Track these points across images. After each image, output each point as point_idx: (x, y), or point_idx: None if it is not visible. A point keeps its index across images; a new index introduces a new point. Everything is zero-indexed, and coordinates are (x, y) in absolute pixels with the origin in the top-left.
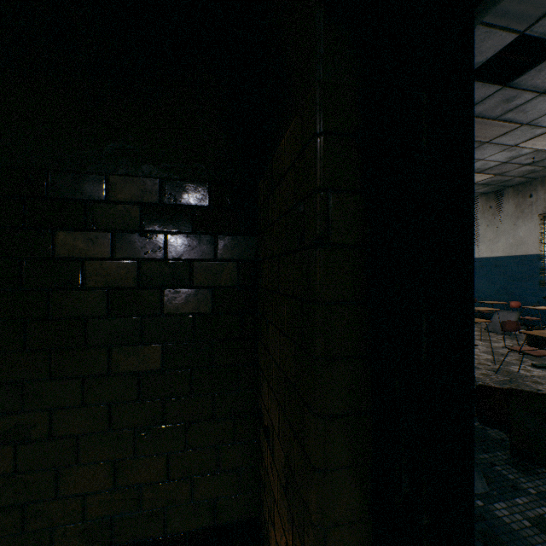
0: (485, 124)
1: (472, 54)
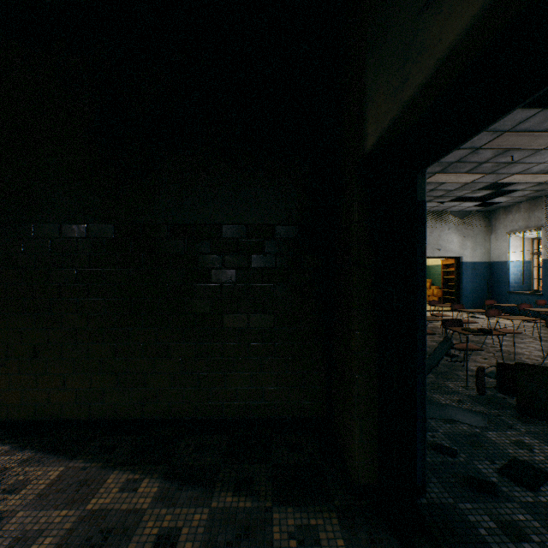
0: (535, 135)
1: (416, 191)
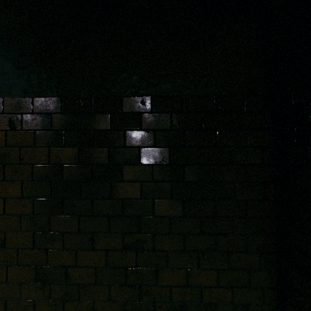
0: None
1: None
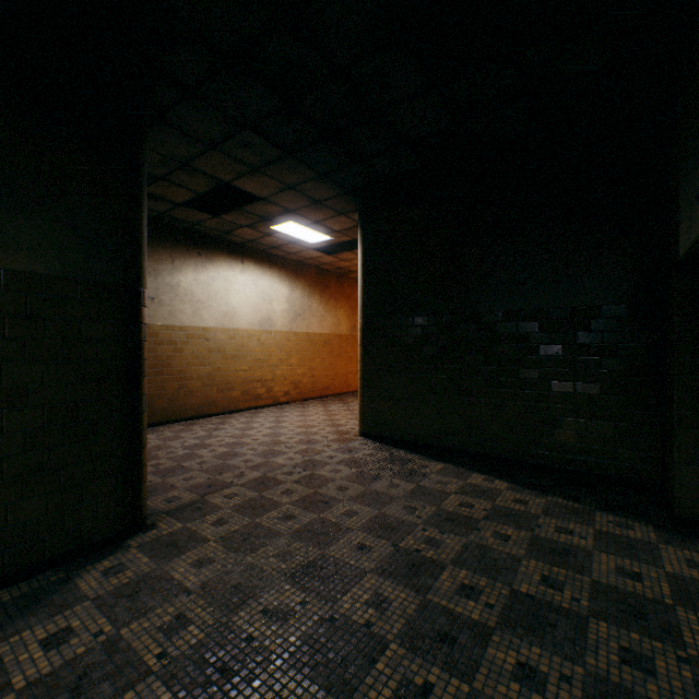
0: None
1: None
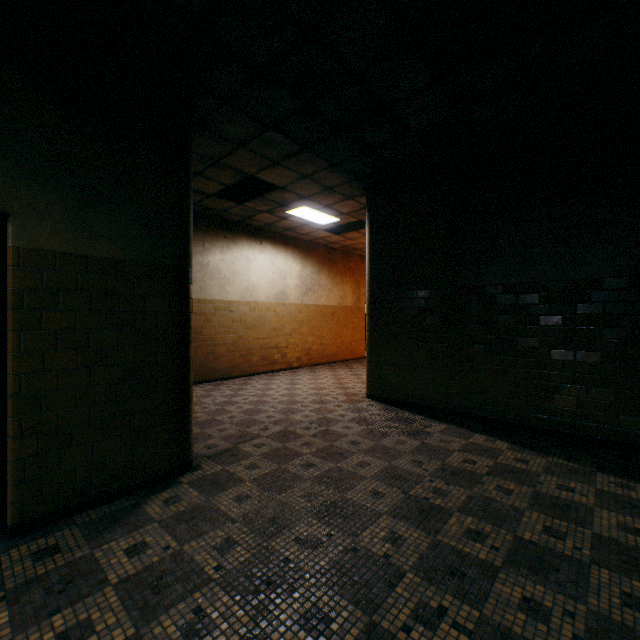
0: None
1: None
